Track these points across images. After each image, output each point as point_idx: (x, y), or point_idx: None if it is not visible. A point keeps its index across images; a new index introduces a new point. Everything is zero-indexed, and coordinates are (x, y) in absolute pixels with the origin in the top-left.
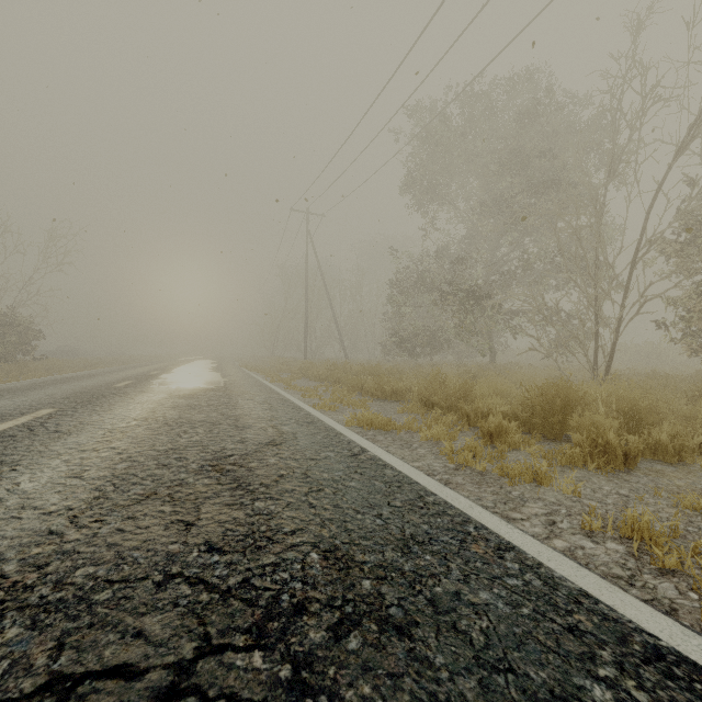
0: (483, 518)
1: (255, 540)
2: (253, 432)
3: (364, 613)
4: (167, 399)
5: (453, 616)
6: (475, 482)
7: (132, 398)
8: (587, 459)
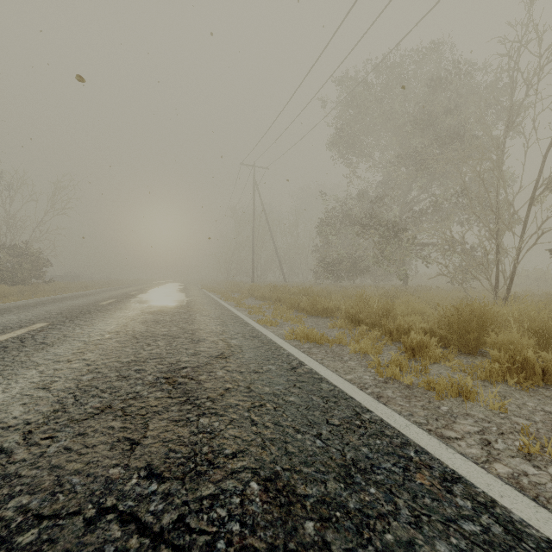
0: (421, 439)
1: (195, 464)
2: (206, 345)
3: None
4: (139, 315)
5: None
6: (404, 395)
7: (111, 314)
8: (505, 374)
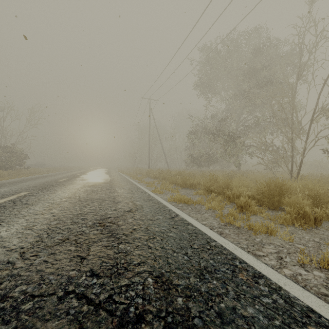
0: (243, 256)
1: (117, 269)
2: (122, 205)
3: (179, 323)
4: (82, 187)
5: (233, 326)
6: (235, 233)
7: (65, 187)
8: (294, 220)
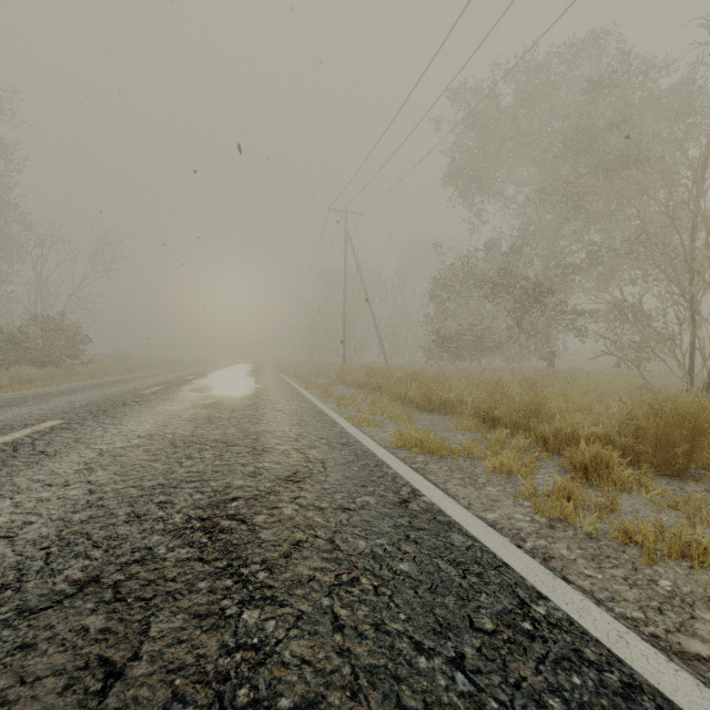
0: (659, 675)
1: None
2: (272, 459)
3: None
4: (187, 410)
5: None
6: (589, 555)
7: (151, 408)
8: None
